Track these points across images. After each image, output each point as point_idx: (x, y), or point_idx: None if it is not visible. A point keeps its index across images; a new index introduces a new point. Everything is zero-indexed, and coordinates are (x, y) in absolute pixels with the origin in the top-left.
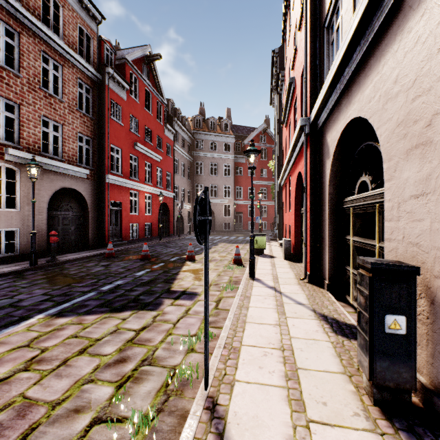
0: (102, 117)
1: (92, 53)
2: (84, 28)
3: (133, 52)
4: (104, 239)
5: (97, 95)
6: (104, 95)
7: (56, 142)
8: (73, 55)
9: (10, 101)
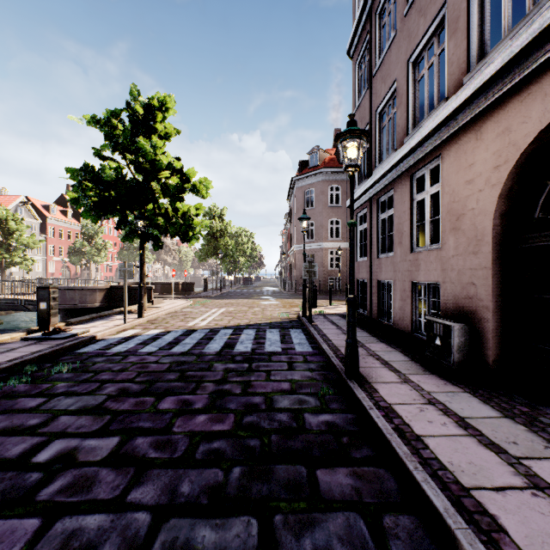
0: None
1: None
2: None
3: None
4: None
5: None
6: None
7: None
8: None
9: None
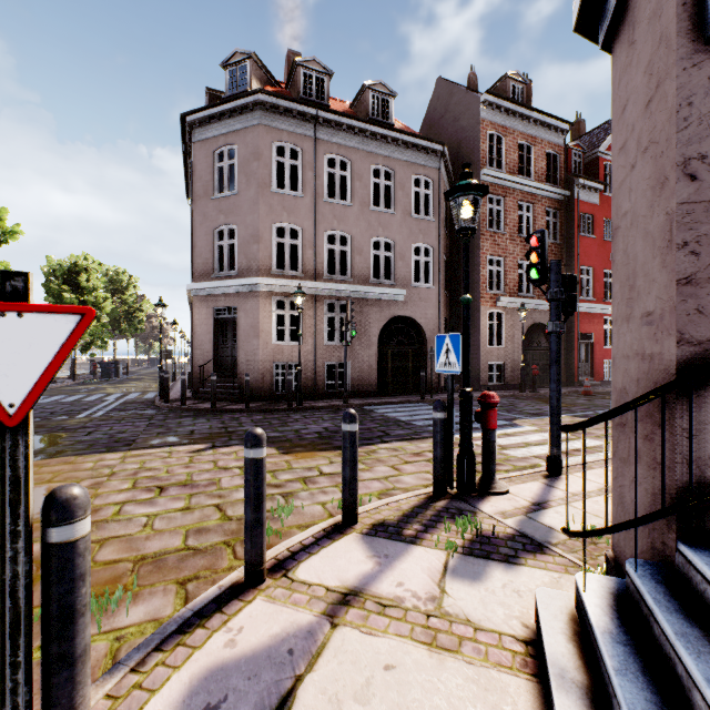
0: (570, 238)
1: (558, 172)
2: (551, 150)
3: (608, 136)
4: (572, 377)
5: (564, 215)
6: (572, 213)
7: (518, 275)
8: (543, 188)
9: (498, 257)
